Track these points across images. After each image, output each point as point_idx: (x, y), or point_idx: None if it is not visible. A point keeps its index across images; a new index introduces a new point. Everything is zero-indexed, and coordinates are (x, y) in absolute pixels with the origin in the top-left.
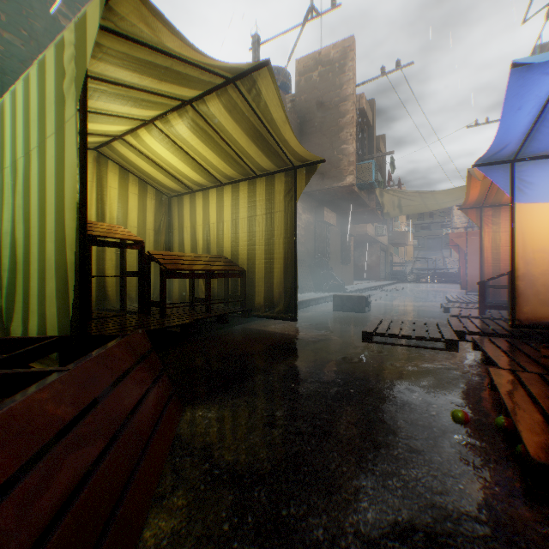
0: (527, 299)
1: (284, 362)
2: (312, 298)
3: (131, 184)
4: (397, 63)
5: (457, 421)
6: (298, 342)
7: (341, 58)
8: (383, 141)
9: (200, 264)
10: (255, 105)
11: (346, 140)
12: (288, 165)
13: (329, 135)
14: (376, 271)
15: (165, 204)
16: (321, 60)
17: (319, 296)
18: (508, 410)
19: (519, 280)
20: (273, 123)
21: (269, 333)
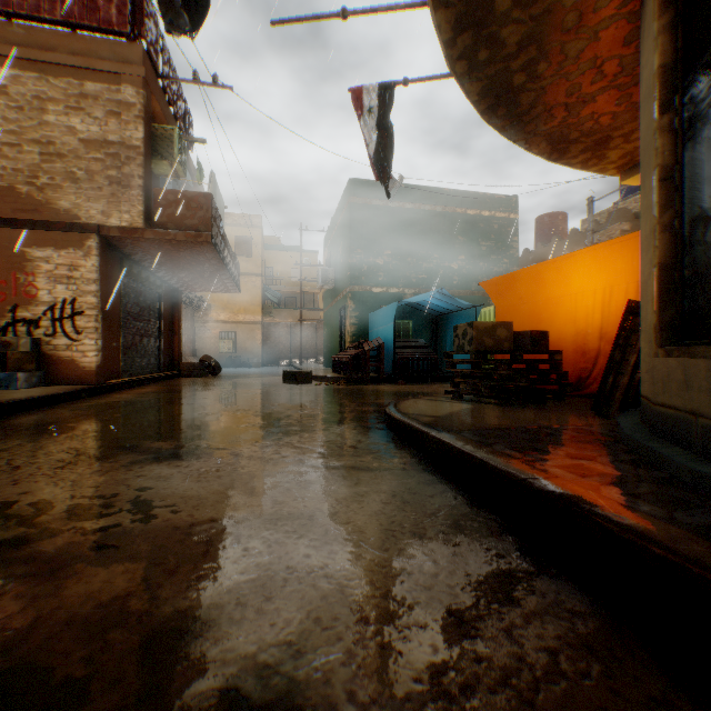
0: None
1: None
2: None
3: None
4: None
5: None
6: None
7: None
8: None
9: None
10: None
11: None
12: None
13: None
14: None
15: None
16: None
17: None
18: None
19: None
20: None
21: None
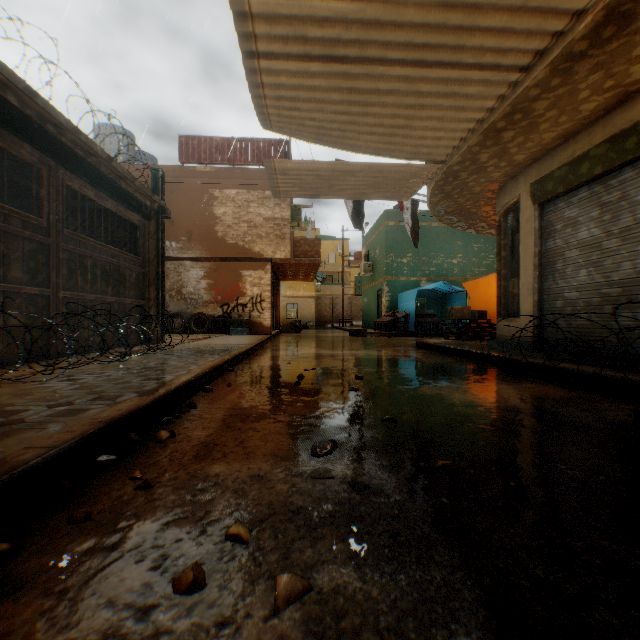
0: None
1: None
2: None
3: None
4: None
5: None
6: None
7: None
8: None
9: None
10: None
11: None
12: None
13: None
14: None
15: None
16: None
17: None
18: None
19: None
20: None
21: None
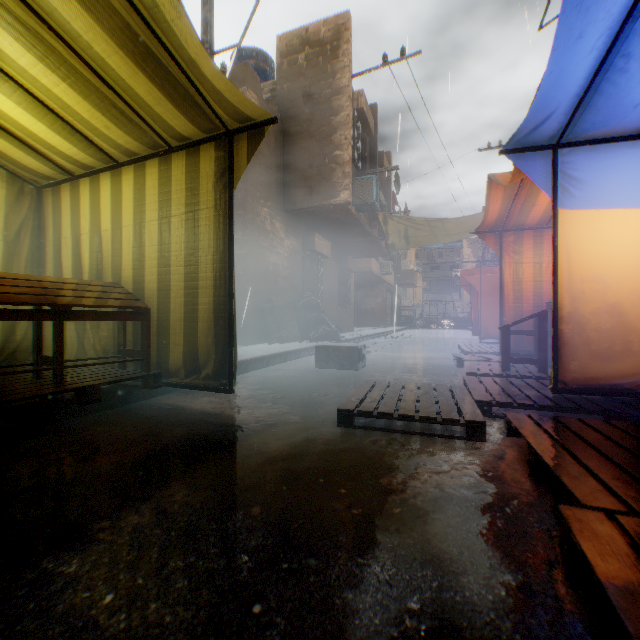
0: (576, 351)
1: (157, 495)
2: (291, 349)
3: None
4: (402, 52)
5: None
6: (226, 433)
7: (334, 39)
8: (389, 160)
9: (42, 294)
10: None
11: (339, 144)
12: (219, 129)
13: (319, 137)
14: (381, 315)
15: (32, 199)
16: (308, 39)
17: (302, 347)
18: None
19: (565, 322)
20: (159, 16)
21: (190, 413)
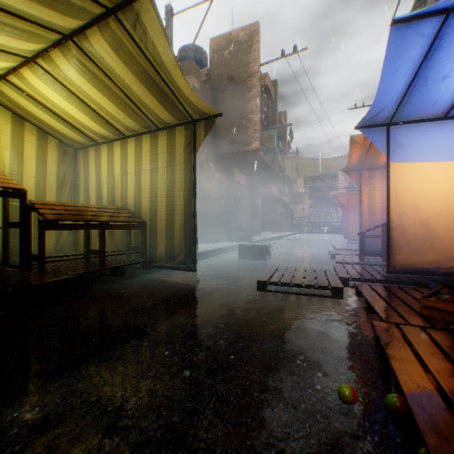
0: (401, 248)
1: (170, 319)
2: (221, 247)
3: (29, 133)
4: (294, 48)
5: (345, 401)
6: (195, 293)
7: (248, 40)
8: (285, 117)
9: (93, 215)
10: (143, 46)
11: (252, 110)
12: (187, 119)
13: (238, 105)
14: (279, 224)
15: (71, 156)
16: (231, 40)
17: (228, 245)
18: (403, 389)
19: (394, 230)
20: (164, 67)
21: (170, 283)
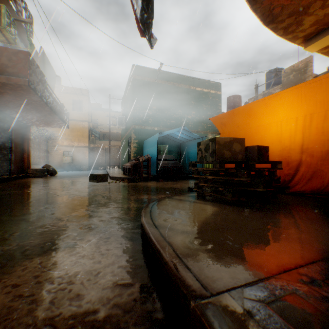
0: None
1: None
2: None
3: None
4: None
5: None
6: None
7: (304, 67)
8: None
9: None
10: None
11: None
12: None
13: None
14: None
15: None
16: (293, 69)
17: None
18: None
19: None
20: None
21: None
